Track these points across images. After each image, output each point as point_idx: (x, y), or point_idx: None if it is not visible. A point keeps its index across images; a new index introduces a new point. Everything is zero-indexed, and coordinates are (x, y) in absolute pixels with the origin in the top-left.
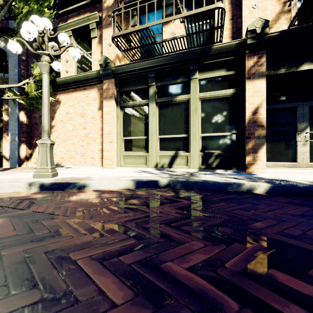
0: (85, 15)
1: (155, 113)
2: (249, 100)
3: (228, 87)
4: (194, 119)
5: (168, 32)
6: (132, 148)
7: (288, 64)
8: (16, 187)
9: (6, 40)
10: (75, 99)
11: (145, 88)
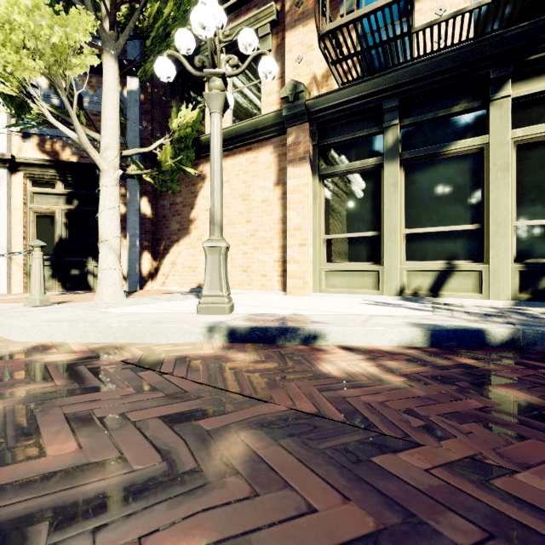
0: (250, 14)
1: (399, 182)
2: None
3: None
4: (500, 189)
5: (428, 9)
6: (344, 256)
7: None
8: (186, 332)
9: (123, 81)
10: (230, 169)
11: (374, 135)
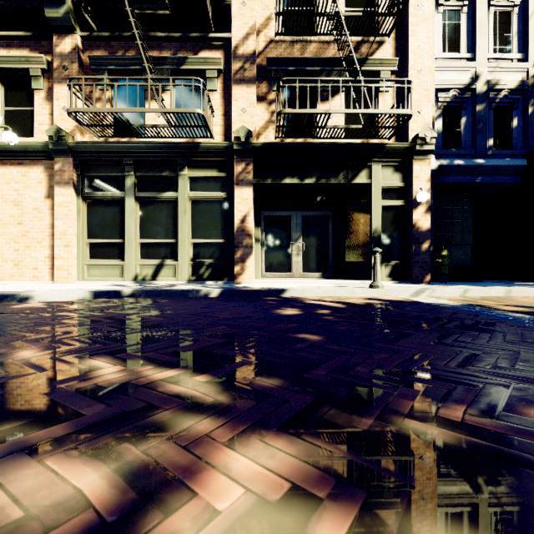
0: (21, 54)
1: (135, 210)
2: (238, 207)
3: (220, 189)
4: (183, 222)
5: None
6: (102, 255)
7: (274, 175)
8: None
9: None
10: (1, 176)
11: (121, 177)
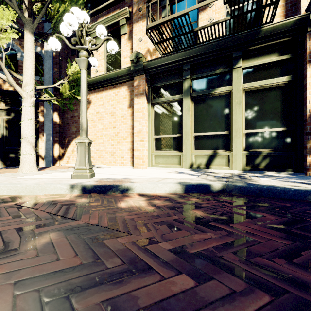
0: (115, 12)
1: (190, 108)
2: None
3: (280, 74)
4: (237, 114)
5: (205, 18)
6: (164, 147)
7: None
8: (59, 188)
9: (42, 45)
10: (104, 98)
11: (178, 82)
